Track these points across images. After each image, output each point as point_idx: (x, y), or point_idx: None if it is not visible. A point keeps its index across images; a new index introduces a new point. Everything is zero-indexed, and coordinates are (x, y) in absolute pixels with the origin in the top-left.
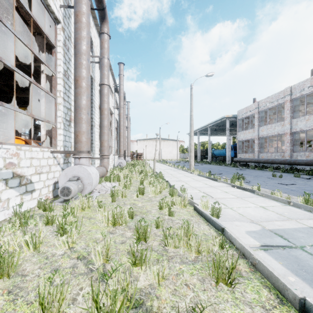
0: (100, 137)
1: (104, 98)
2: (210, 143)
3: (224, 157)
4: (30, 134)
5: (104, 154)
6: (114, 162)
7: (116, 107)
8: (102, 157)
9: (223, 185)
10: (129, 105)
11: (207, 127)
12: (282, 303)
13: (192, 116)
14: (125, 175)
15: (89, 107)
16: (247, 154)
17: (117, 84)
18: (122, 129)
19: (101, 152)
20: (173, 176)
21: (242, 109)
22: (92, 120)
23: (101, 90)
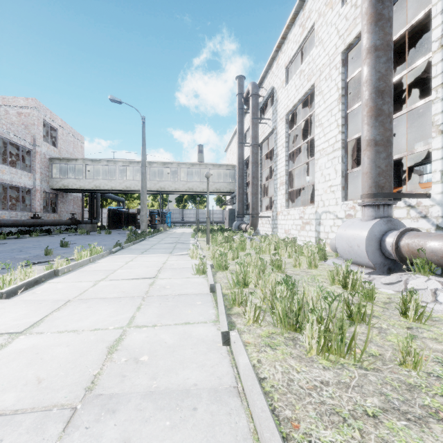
0: None
1: None
2: None
3: None
4: None
5: None
6: None
7: None
8: None
9: (17, 302)
10: None
11: None
12: (202, 248)
13: None
14: None
15: (363, 121)
16: None
17: None
18: None
19: None
20: None
21: None
22: None
23: None
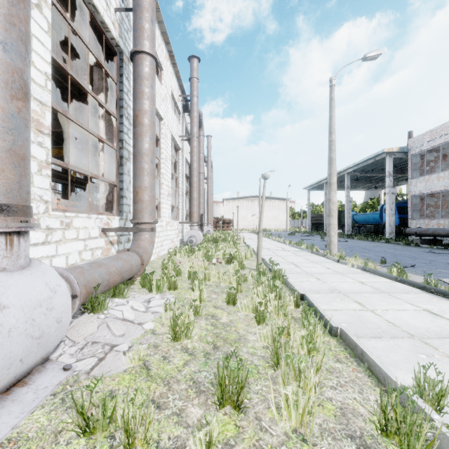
0: (133, 179)
1: (141, 86)
2: (348, 201)
3: (376, 226)
4: (63, 191)
5: (141, 220)
6: (183, 235)
7: (188, 142)
8: (137, 227)
9: None
10: (210, 141)
11: (342, 175)
12: None
13: (333, 142)
14: (190, 275)
15: (9, 18)
16: (434, 221)
17: (186, 96)
18: (195, 176)
19: (134, 215)
20: (303, 272)
21: (422, 134)
22: (122, 145)
23: (134, 68)
